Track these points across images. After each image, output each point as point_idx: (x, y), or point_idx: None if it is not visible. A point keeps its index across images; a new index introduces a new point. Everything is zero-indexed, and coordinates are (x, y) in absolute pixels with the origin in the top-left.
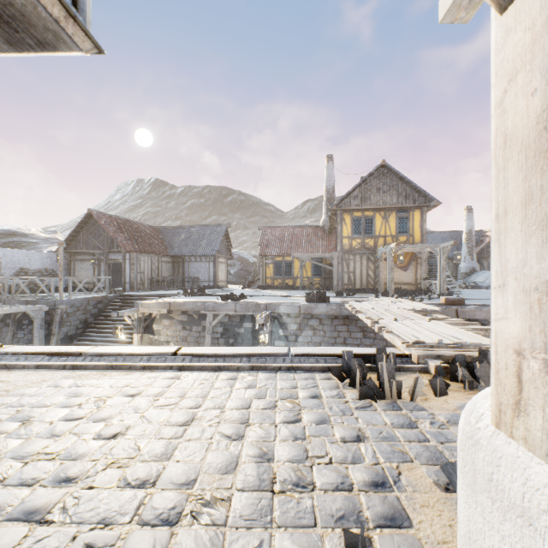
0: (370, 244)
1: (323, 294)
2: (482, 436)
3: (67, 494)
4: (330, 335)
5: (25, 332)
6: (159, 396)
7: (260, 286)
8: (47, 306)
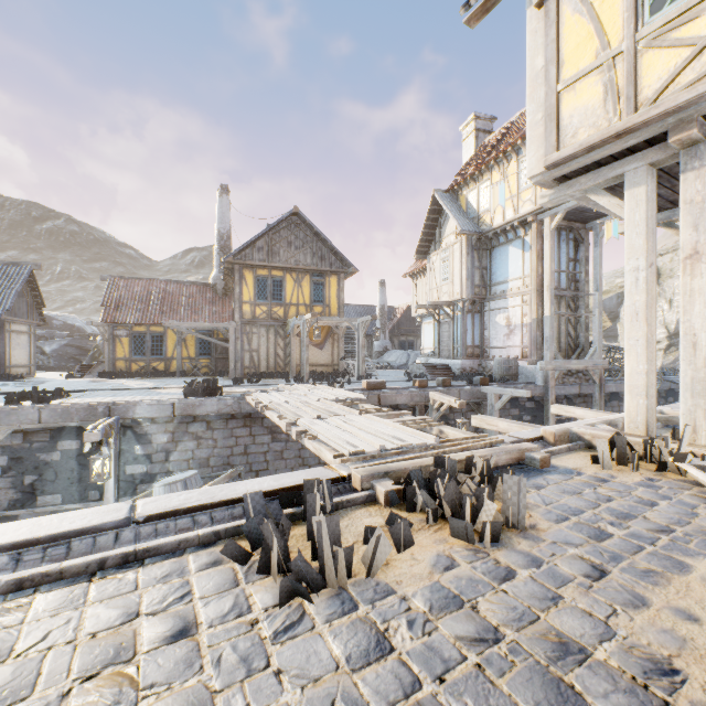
0: (279, 314)
1: (213, 383)
2: None
3: None
4: (225, 444)
5: None
6: None
7: (105, 373)
8: None
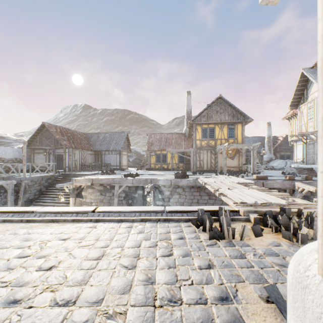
0: (212, 144)
1: (185, 173)
2: (311, 282)
3: (13, 312)
4: (189, 197)
5: (2, 197)
6: (82, 240)
7: (147, 168)
8: (16, 181)
